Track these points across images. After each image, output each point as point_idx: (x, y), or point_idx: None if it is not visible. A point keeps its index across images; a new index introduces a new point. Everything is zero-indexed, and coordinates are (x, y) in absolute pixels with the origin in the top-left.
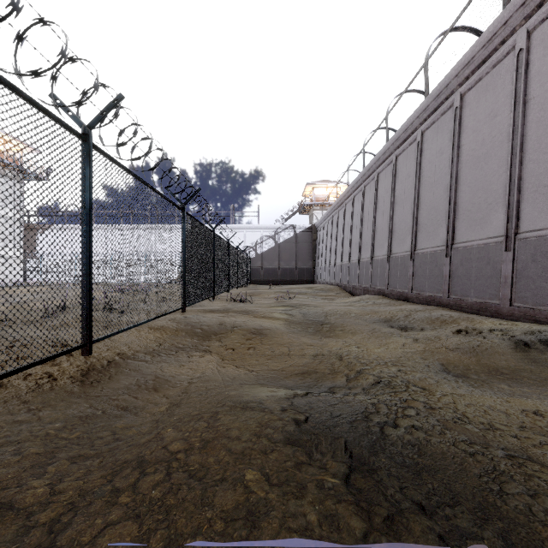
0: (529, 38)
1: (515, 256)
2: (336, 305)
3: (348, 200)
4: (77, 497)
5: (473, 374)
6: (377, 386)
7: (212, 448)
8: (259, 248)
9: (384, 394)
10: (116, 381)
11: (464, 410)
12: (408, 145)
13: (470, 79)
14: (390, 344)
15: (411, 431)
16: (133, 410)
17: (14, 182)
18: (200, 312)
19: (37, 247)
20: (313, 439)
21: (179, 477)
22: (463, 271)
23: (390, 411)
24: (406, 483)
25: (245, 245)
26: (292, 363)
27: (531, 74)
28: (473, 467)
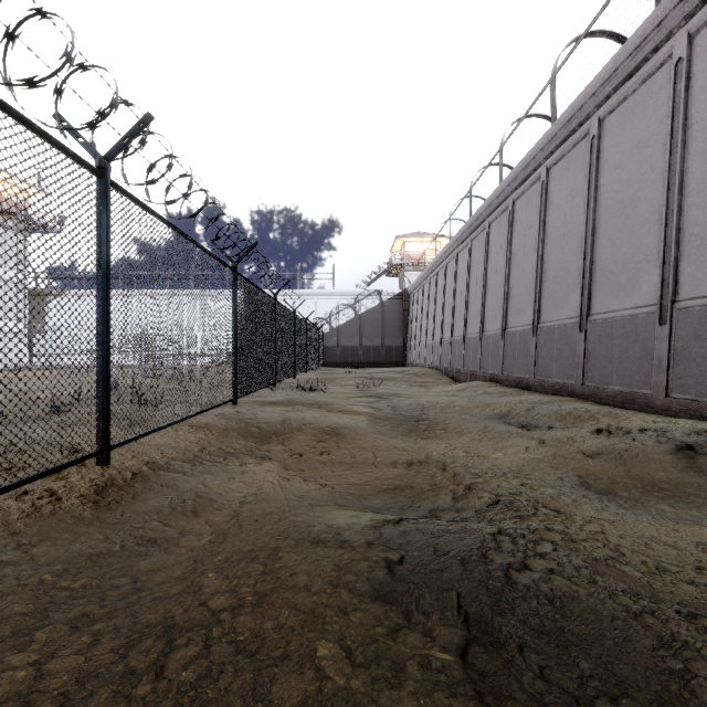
0: (691, 43)
1: (672, 331)
2: (436, 395)
3: (449, 258)
4: (74, 683)
5: (621, 490)
6: (494, 508)
7: (270, 605)
8: (334, 321)
9: (505, 520)
10: (142, 501)
11: (617, 544)
12: (528, 185)
13: (612, 98)
14: (509, 448)
15: (548, 579)
16: (163, 543)
17: (17, 235)
18: (258, 404)
19: (47, 319)
20: (413, 591)
21: (222, 652)
22: (603, 351)
23: (516, 547)
24: (548, 661)
25: (316, 316)
26: (379, 474)
27: (693, 92)
28: (643, 635)
